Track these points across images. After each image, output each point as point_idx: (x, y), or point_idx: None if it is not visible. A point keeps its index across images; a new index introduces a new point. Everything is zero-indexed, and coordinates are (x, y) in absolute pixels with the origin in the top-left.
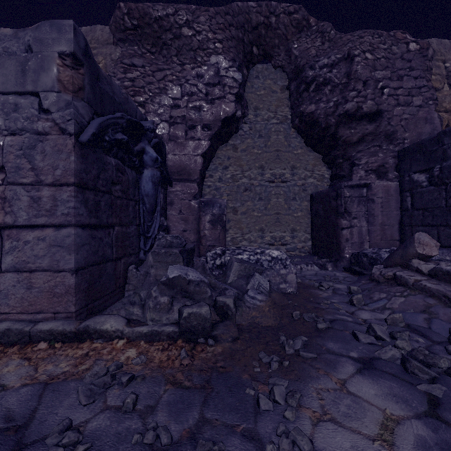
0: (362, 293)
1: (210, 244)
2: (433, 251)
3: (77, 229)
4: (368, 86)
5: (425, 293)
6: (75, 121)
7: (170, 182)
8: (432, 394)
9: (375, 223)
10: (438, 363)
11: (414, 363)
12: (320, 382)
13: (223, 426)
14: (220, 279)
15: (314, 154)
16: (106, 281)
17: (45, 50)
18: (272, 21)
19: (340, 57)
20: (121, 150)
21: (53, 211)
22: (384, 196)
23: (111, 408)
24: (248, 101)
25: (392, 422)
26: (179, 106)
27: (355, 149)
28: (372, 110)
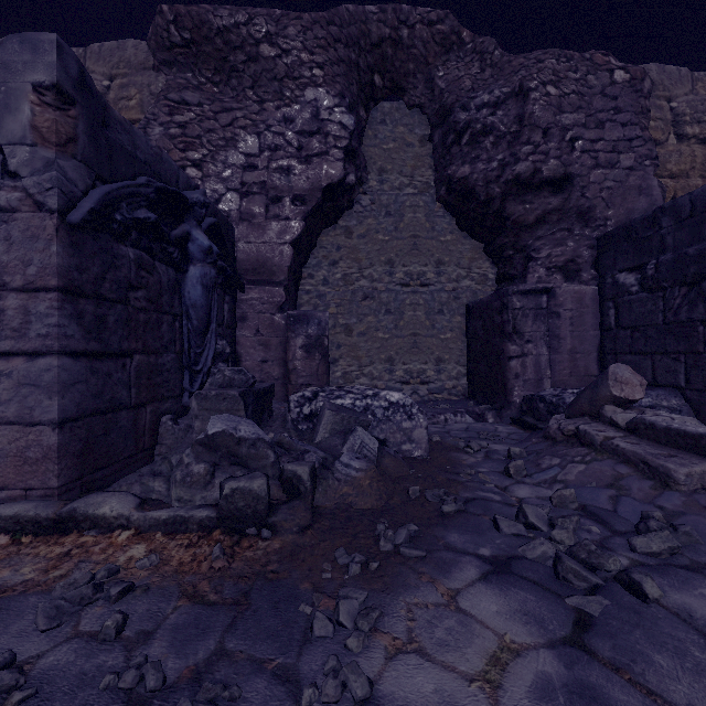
0: (527, 458)
1: (303, 382)
2: (635, 393)
3: (64, 359)
4: (551, 137)
5: (618, 457)
6: (60, 191)
7: (240, 286)
8: (584, 611)
9: (562, 350)
10: (605, 565)
11: (567, 564)
12: (418, 594)
13: (248, 662)
14: (307, 436)
15: (472, 242)
16: (118, 440)
17: (12, 80)
18: (403, 35)
19: (508, 92)
20: (146, 236)
21: (24, 331)
22: (575, 308)
23: (84, 635)
24: (369, 160)
25: (509, 653)
26: (256, 166)
27: (532, 235)
28: (557, 174)
